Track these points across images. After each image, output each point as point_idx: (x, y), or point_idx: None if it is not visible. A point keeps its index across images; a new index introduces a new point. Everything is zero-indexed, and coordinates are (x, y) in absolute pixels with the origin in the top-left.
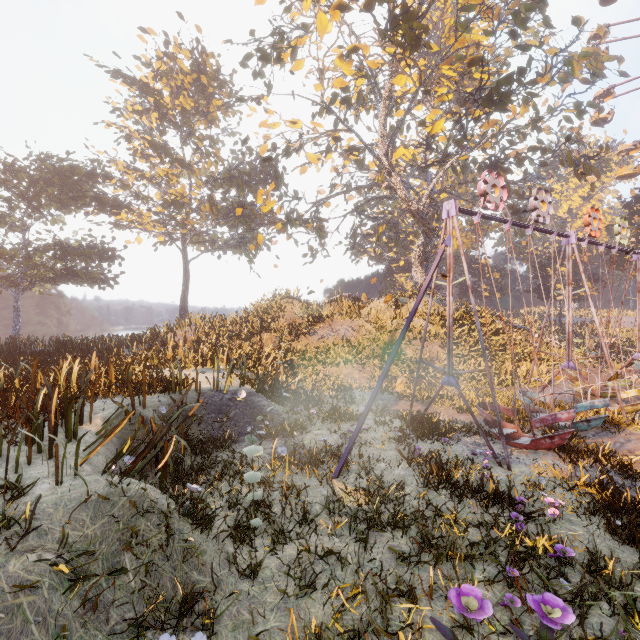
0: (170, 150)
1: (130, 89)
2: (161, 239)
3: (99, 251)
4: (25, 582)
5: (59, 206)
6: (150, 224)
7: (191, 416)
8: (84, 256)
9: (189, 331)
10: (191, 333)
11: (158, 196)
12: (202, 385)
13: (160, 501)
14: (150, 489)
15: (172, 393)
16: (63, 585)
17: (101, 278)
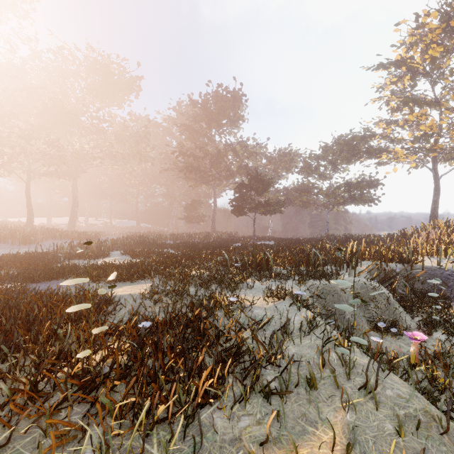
0: (418, 99)
1: (388, 70)
2: (412, 165)
3: (368, 183)
4: (342, 291)
5: (346, 162)
6: (403, 157)
7: (415, 276)
8: (359, 187)
9: (432, 233)
10: (434, 234)
11: (409, 135)
12: (429, 264)
13: (385, 292)
14: (382, 287)
15: (405, 264)
16: (351, 297)
17: (369, 199)
